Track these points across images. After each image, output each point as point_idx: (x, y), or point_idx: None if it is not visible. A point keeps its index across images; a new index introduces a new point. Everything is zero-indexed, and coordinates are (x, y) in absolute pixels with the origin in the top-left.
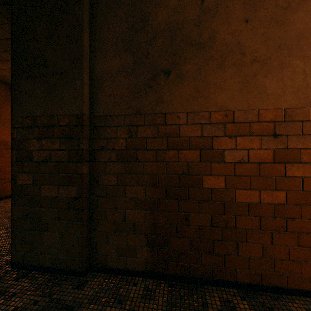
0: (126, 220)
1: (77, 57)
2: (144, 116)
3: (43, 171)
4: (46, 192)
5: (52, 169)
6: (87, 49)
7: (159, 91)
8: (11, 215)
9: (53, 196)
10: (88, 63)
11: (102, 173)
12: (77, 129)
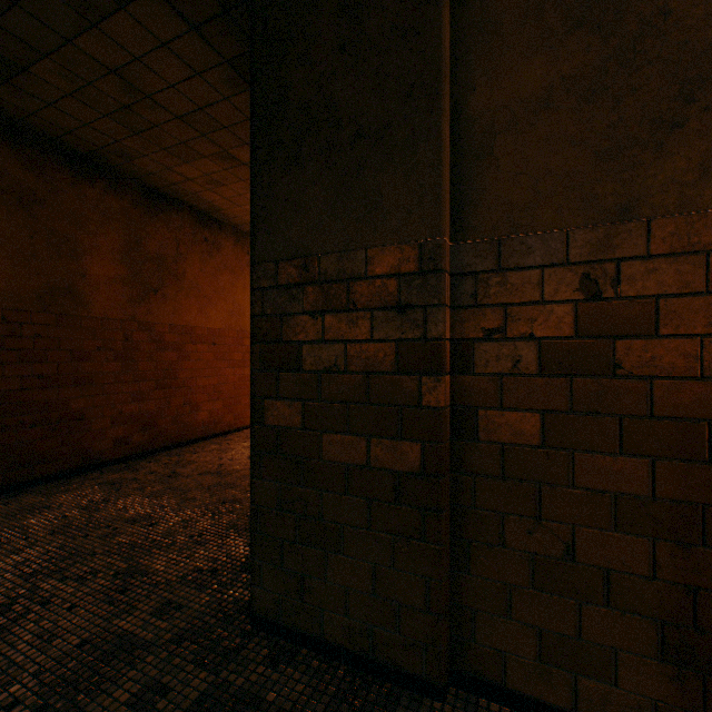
0: (574, 559)
1: (421, 79)
2: (646, 227)
3: (327, 396)
4: (336, 452)
5: (351, 391)
6: (447, 54)
7: (711, 134)
8: (252, 499)
9: (354, 463)
10: (447, 94)
11: (489, 408)
12: (420, 283)
